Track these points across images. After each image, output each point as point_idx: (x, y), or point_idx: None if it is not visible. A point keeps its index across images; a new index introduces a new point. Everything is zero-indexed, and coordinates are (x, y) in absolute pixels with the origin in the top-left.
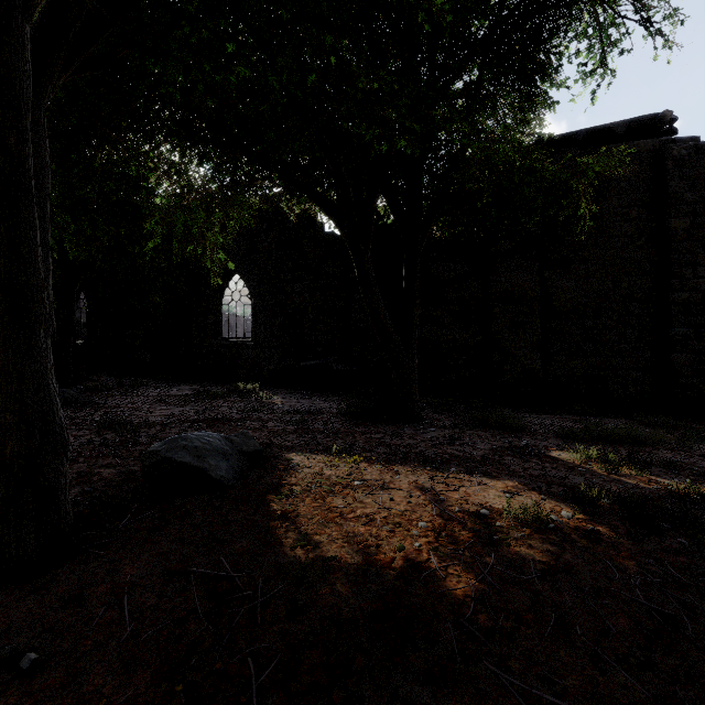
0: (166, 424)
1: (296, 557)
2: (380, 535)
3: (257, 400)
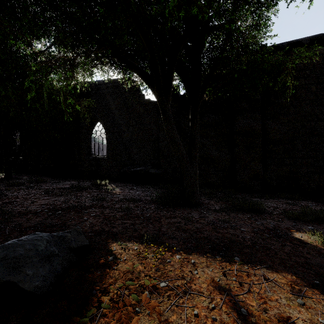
0: (36, 213)
1: None
2: None
3: (105, 191)
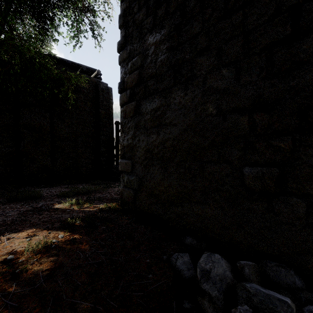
0: None
1: None
2: None
3: None
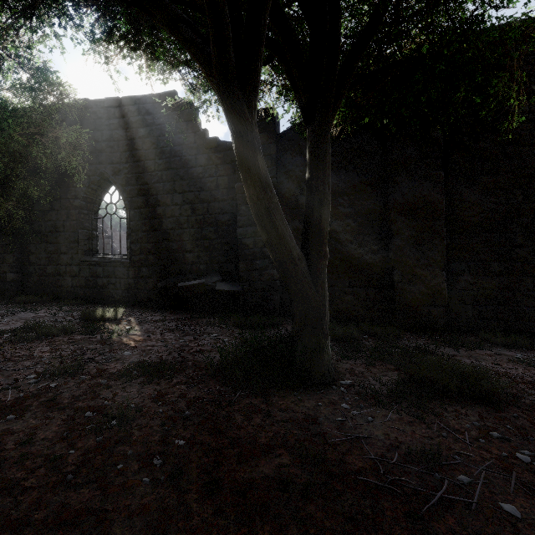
0: None
1: None
2: None
3: (102, 338)
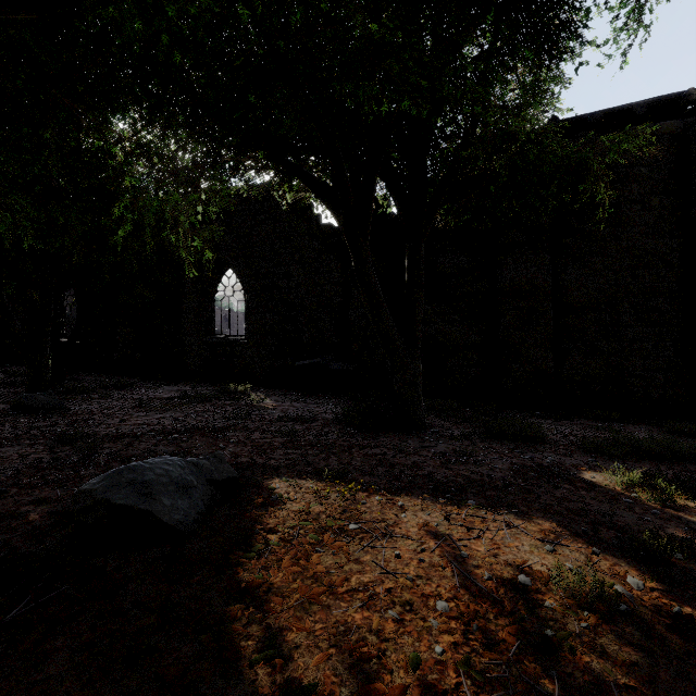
0: (136, 437)
1: (256, 685)
2: (384, 630)
3: (247, 403)
